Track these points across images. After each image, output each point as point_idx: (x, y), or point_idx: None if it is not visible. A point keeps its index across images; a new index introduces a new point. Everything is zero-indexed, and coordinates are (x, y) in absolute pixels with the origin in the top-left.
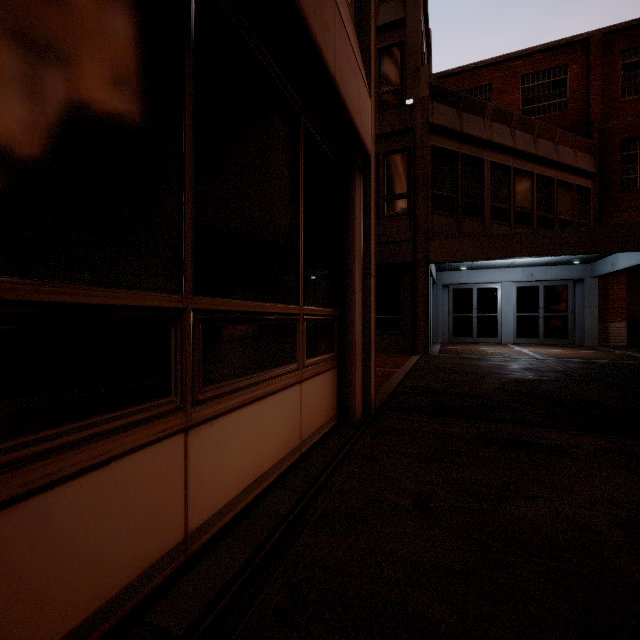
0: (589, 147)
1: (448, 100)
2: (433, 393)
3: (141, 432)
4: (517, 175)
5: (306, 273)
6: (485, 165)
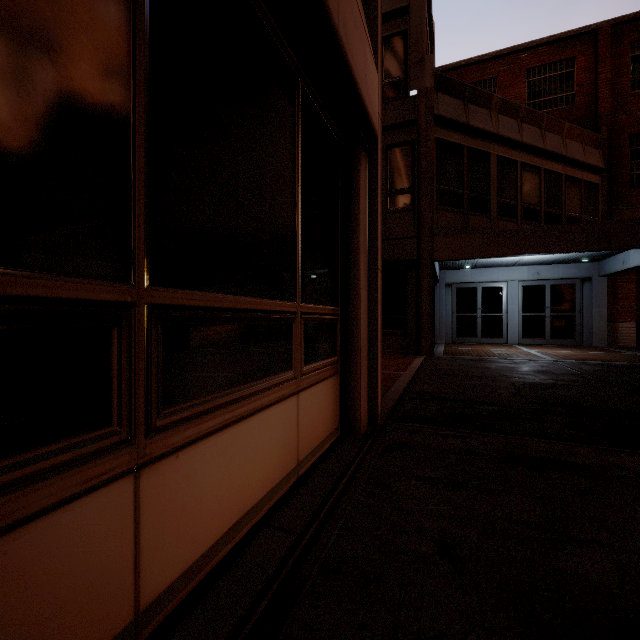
0: (598, 142)
1: (453, 91)
2: (444, 399)
3: (58, 483)
4: (524, 170)
5: (304, 264)
6: (491, 159)
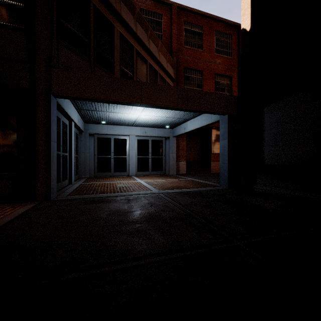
0: (172, 63)
1: None
2: None
3: None
4: (138, 55)
5: None
6: (115, 31)
